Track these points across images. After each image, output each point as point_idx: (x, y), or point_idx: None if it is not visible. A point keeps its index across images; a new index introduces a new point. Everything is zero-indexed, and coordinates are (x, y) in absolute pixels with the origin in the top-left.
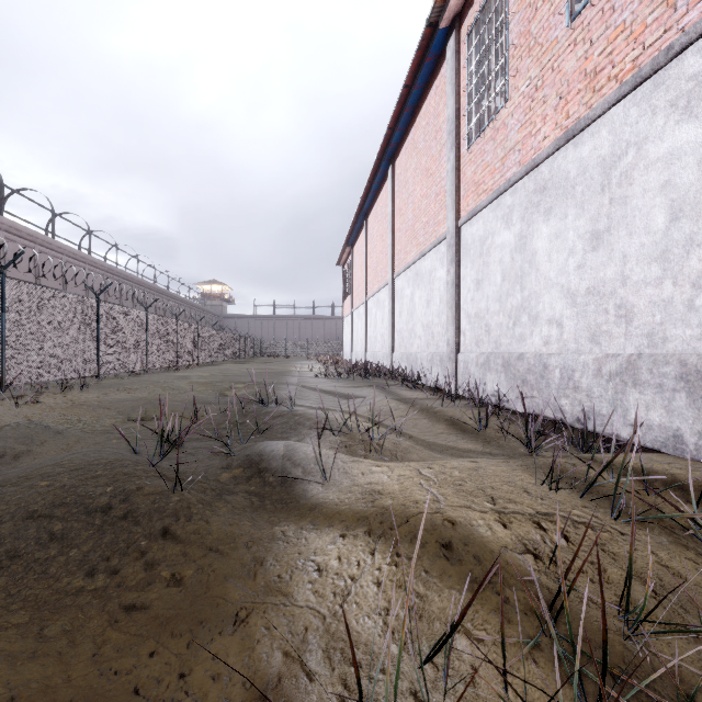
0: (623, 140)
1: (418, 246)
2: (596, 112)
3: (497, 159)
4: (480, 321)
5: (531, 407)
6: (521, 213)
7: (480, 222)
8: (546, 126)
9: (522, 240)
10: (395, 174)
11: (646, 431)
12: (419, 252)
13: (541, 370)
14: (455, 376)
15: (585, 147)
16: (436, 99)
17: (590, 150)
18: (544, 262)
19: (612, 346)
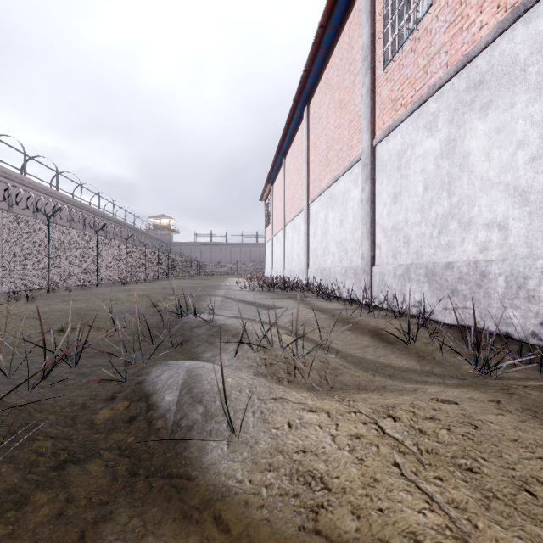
0: None
1: (331, 172)
2: None
3: (418, 69)
4: (398, 234)
5: (463, 319)
6: (449, 116)
7: (398, 136)
8: (483, 14)
9: (450, 144)
10: (310, 114)
11: None
12: (332, 178)
13: (477, 278)
14: (370, 288)
15: (542, 18)
16: (349, 34)
17: None
18: (480, 162)
19: None
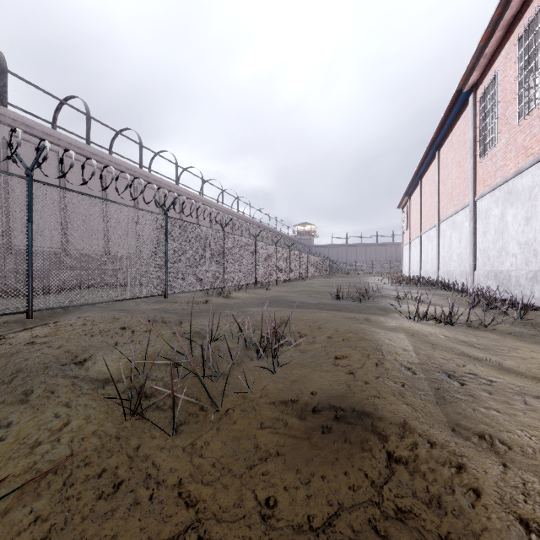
0: (534, 182)
1: (454, 206)
2: (526, 166)
3: (492, 171)
4: (485, 253)
5: (505, 296)
6: (502, 201)
7: (485, 201)
8: (511, 164)
9: (502, 215)
10: (440, 157)
11: (539, 300)
12: (454, 210)
13: (508, 278)
14: (473, 283)
15: (523, 179)
16: (463, 123)
17: (525, 181)
18: (510, 227)
19: (531, 266)
